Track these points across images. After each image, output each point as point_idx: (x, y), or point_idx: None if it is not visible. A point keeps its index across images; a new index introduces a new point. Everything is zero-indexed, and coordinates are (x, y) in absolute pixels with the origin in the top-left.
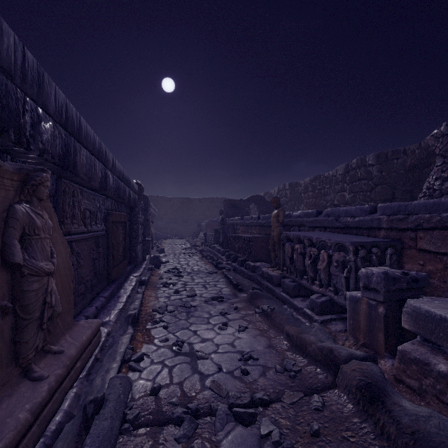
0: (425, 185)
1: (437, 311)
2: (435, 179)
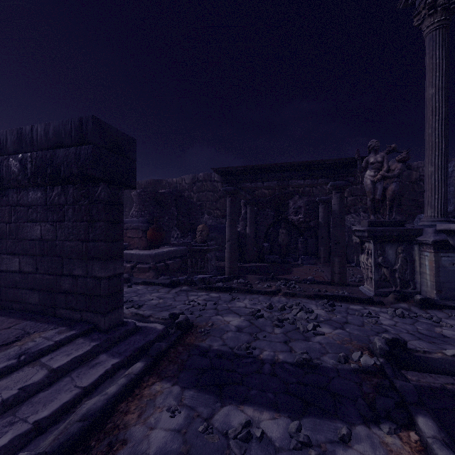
0: (131, 212)
1: (128, 252)
2: (134, 211)
